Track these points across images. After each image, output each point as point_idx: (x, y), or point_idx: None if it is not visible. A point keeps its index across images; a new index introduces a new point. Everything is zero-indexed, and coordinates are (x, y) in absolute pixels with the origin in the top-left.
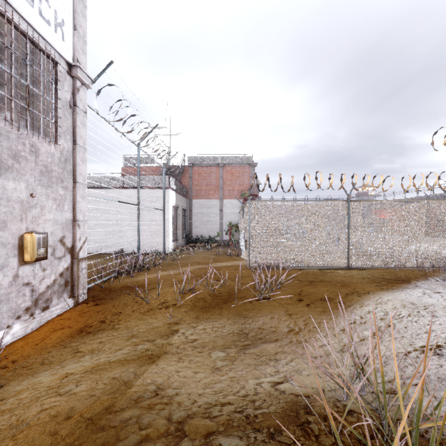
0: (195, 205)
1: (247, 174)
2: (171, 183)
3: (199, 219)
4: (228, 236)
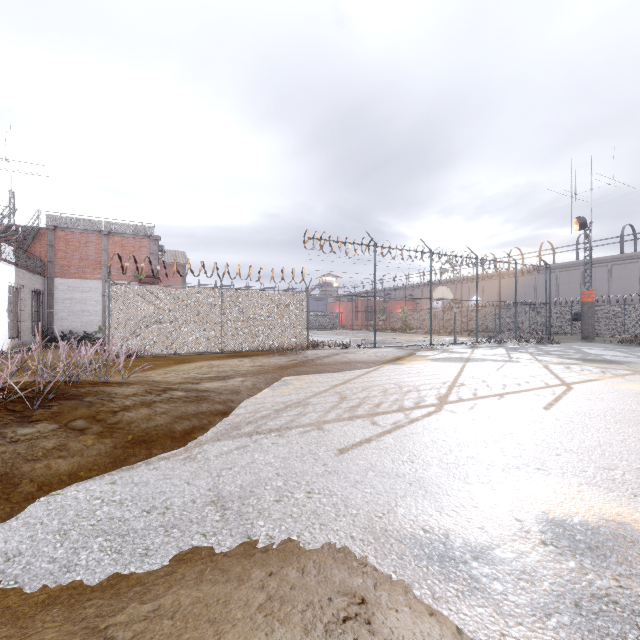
0: (60, 287)
1: (147, 250)
2: (6, 253)
3: (68, 307)
4: None
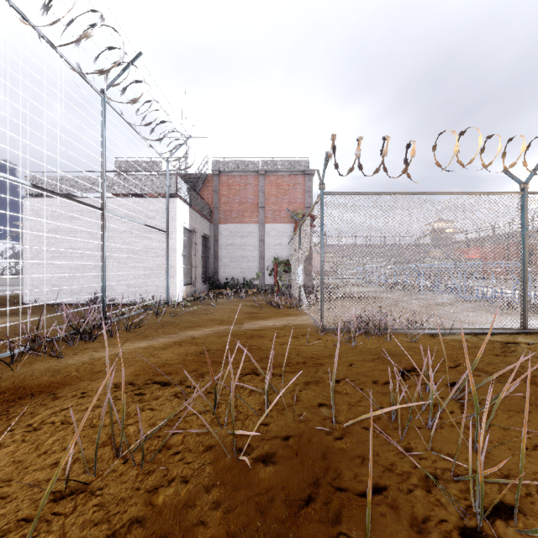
0: (223, 232)
1: (301, 187)
2: (181, 190)
3: (229, 253)
4: (272, 279)
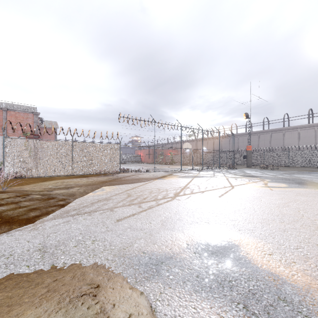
0: None
1: (31, 119)
2: None
3: None
4: None
